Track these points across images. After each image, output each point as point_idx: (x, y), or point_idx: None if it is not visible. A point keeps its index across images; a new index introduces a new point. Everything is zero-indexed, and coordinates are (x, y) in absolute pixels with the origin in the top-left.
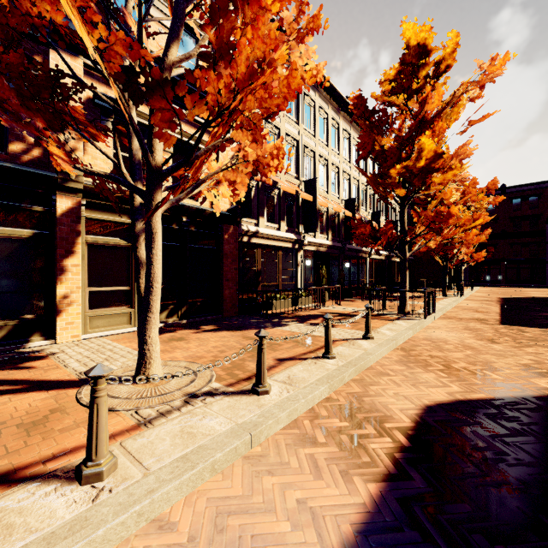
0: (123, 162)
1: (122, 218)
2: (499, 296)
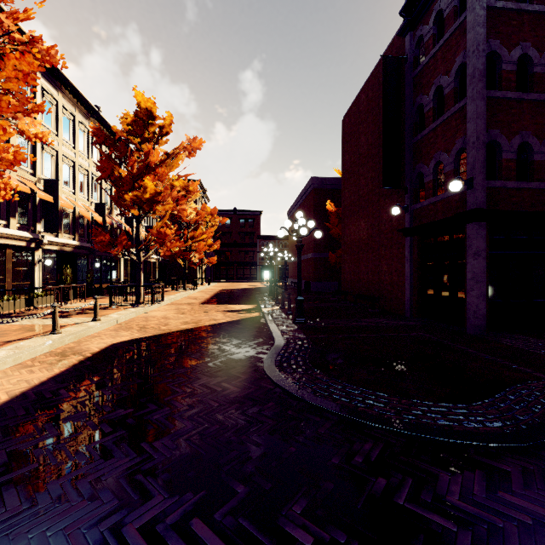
0: None
1: None
2: (222, 288)
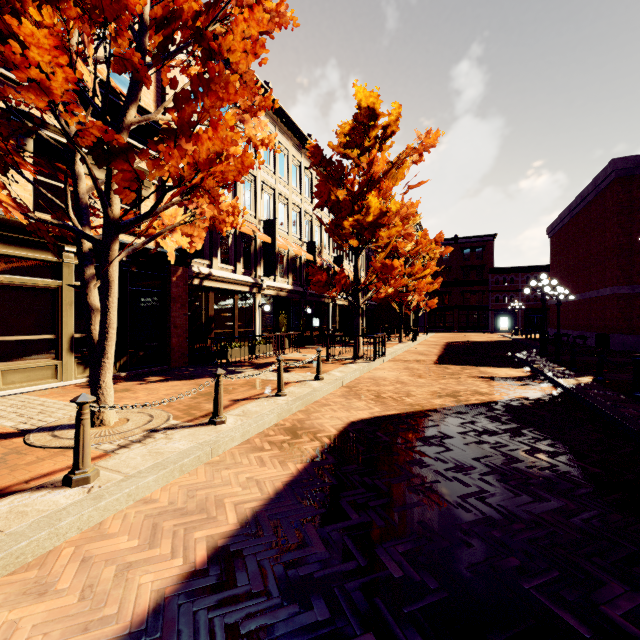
0: (46, 189)
1: (46, 255)
2: (447, 341)
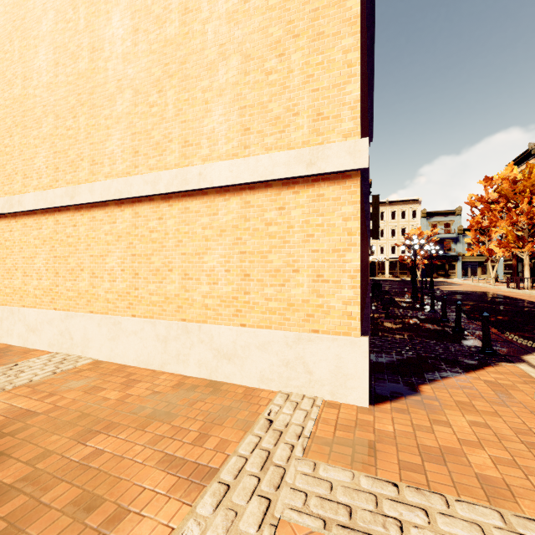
0: None
1: None
2: None
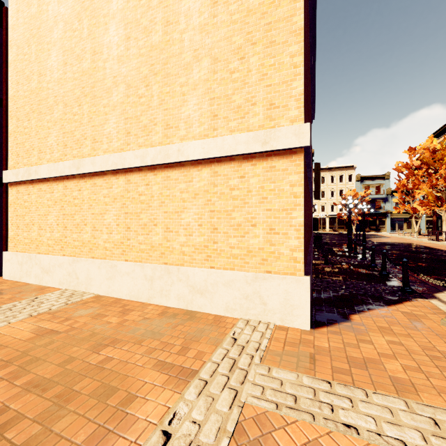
0: None
1: None
2: None
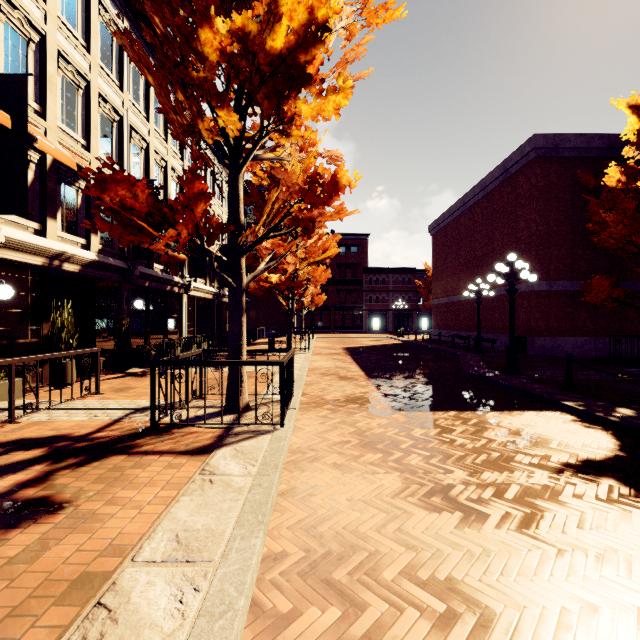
0: None
1: None
2: (342, 346)
